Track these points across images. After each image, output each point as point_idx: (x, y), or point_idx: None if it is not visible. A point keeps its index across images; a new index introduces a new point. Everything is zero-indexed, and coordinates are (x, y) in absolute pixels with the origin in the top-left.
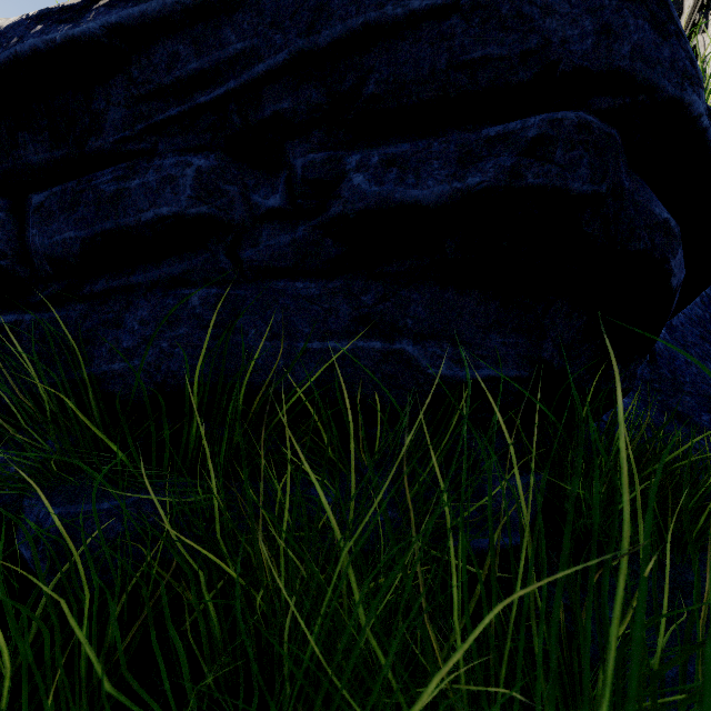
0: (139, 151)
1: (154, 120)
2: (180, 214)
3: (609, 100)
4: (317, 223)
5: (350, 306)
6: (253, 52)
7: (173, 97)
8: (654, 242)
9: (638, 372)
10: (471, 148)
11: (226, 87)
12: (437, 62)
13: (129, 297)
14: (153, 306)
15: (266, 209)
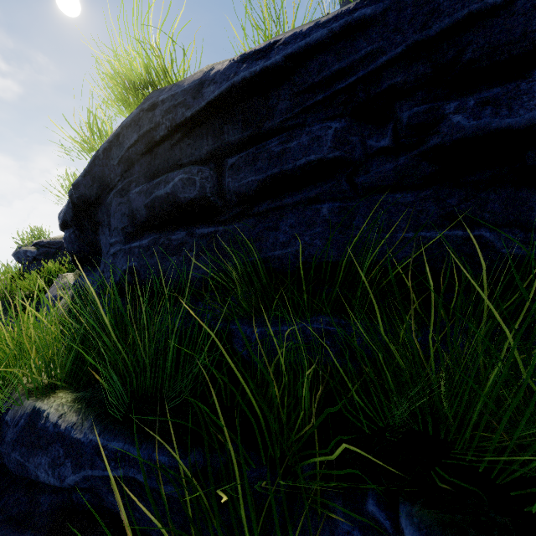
0: (294, 125)
1: (307, 105)
2: (322, 159)
3: None
4: (416, 153)
5: (437, 207)
6: (378, 50)
7: (319, 89)
8: None
9: None
10: None
11: (356, 76)
12: (528, 26)
13: (281, 212)
14: (297, 216)
15: (377, 148)
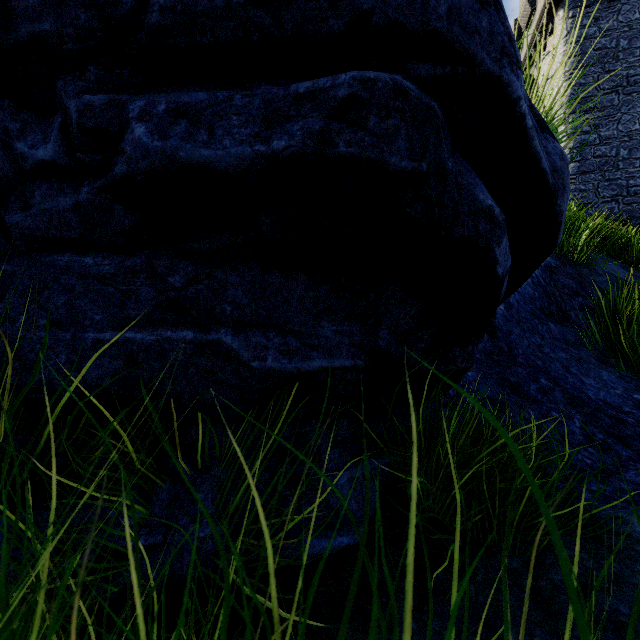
0: None
1: None
2: None
3: (428, 67)
4: (101, 185)
5: (154, 288)
6: None
7: None
8: (479, 229)
9: (482, 345)
10: (279, 105)
11: None
12: None
13: None
14: None
15: (34, 162)
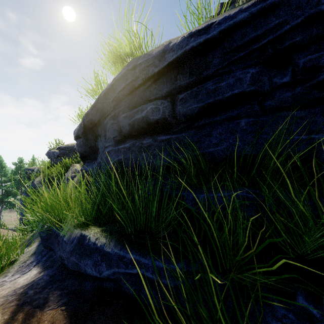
0: (223, 72)
1: (232, 59)
2: (242, 92)
3: None
4: (309, 85)
5: (323, 118)
6: (284, 22)
7: (241, 49)
8: None
9: None
10: None
11: (267, 39)
12: None
13: (213, 125)
14: (224, 127)
15: (280, 83)
